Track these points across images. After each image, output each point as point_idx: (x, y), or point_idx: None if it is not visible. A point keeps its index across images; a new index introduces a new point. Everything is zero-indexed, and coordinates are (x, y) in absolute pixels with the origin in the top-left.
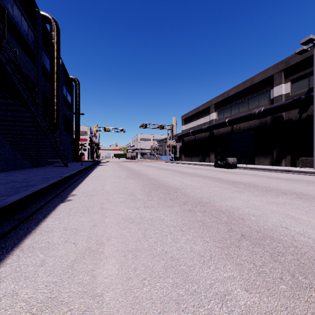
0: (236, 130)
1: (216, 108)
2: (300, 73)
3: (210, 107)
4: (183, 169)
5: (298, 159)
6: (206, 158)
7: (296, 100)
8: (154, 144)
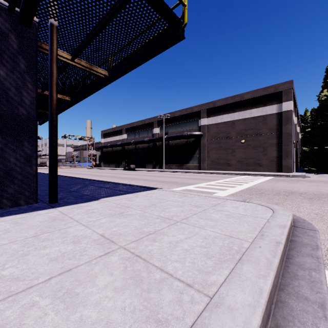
0: (138, 148)
1: (127, 131)
2: (162, 125)
3: (123, 130)
4: (105, 171)
5: (162, 165)
6: (120, 165)
7: (159, 138)
8: (73, 152)
